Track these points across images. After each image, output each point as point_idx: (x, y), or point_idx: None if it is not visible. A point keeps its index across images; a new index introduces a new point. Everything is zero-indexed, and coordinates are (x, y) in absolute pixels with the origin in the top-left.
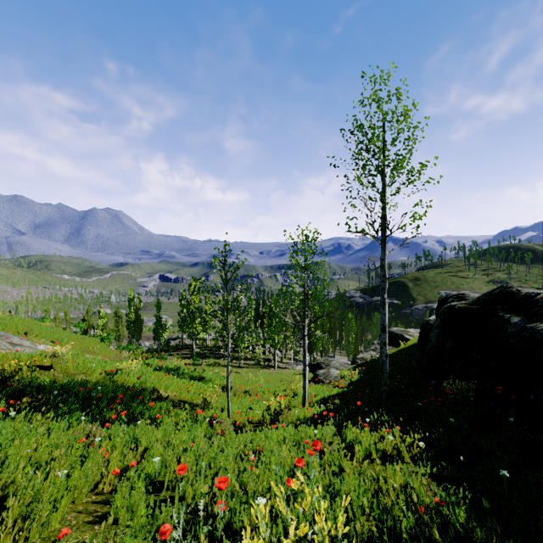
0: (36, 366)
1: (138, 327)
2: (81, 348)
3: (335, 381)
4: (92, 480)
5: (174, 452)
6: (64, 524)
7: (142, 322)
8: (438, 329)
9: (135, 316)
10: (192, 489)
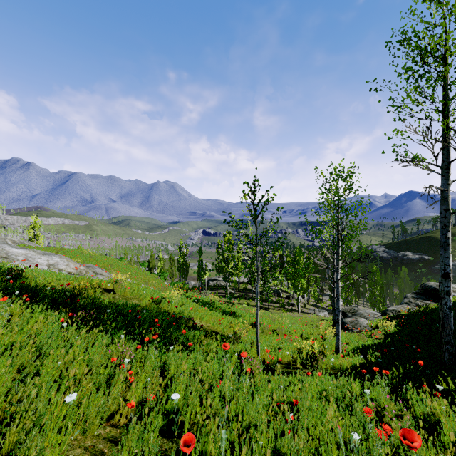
0: (103, 289)
1: (185, 268)
2: (144, 281)
3: (365, 331)
4: (108, 409)
5: (197, 390)
6: None
7: (188, 265)
8: None
9: (183, 260)
10: (213, 447)
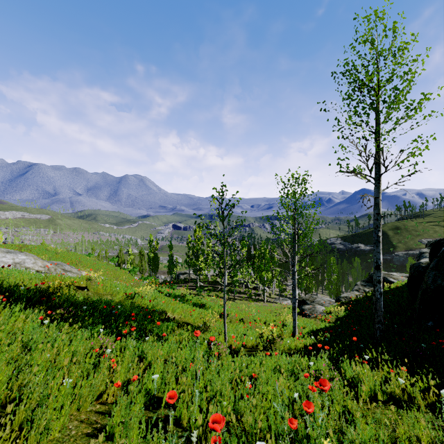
0: (76, 286)
1: (156, 263)
2: (114, 277)
3: (321, 316)
4: (97, 390)
5: (173, 370)
6: (64, 433)
7: (159, 260)
8: (434, 271)
9: (153, 255)
10: (187, 412)
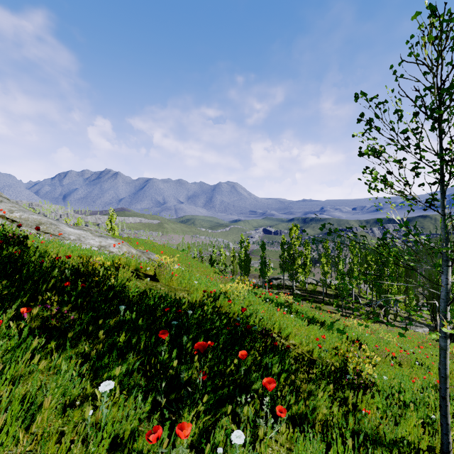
0: (144, 274)
1: (247, 264)
2: (205, 274)
3: None
4: None
5: None
6: None
7: (250, 261)
8: None
9: (244, 255)
10: None
